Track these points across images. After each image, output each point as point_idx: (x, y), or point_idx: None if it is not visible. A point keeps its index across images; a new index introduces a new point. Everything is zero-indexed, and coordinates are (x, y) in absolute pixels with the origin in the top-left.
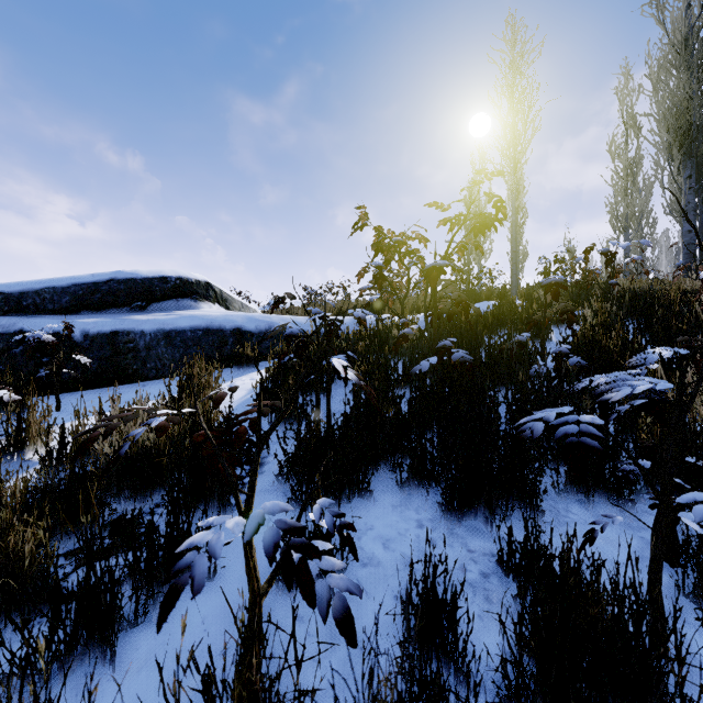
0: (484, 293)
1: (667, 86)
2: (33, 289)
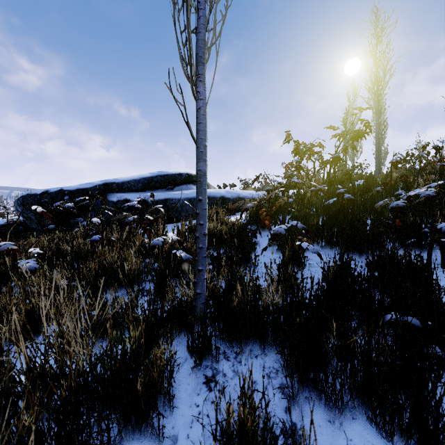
0: (357, 177)
1: None
2: (126, 180)
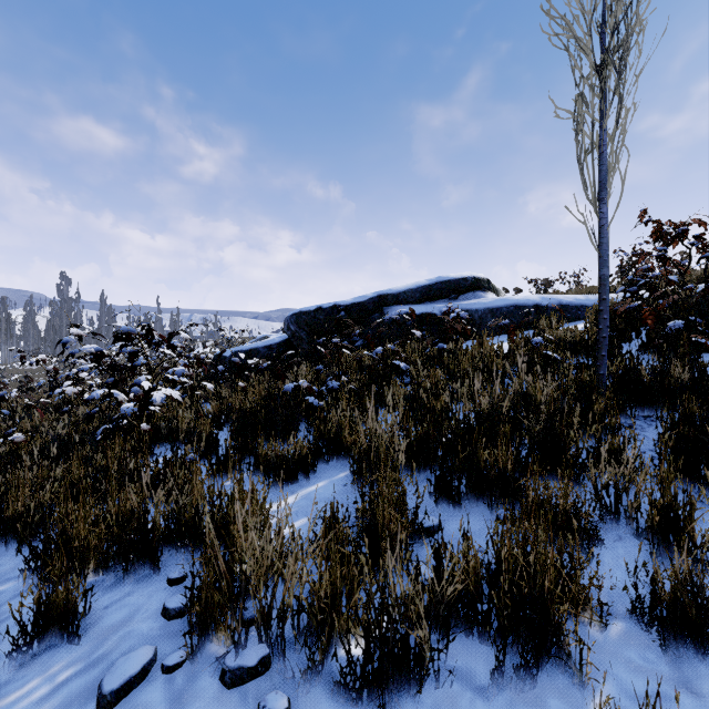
0: None
1: None
2: (402, 291)
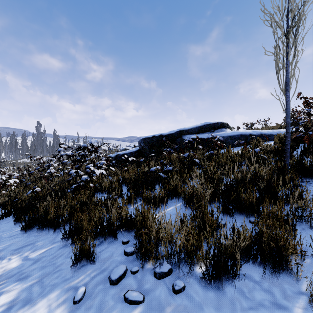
0: None
1: None
2: (190, 128)
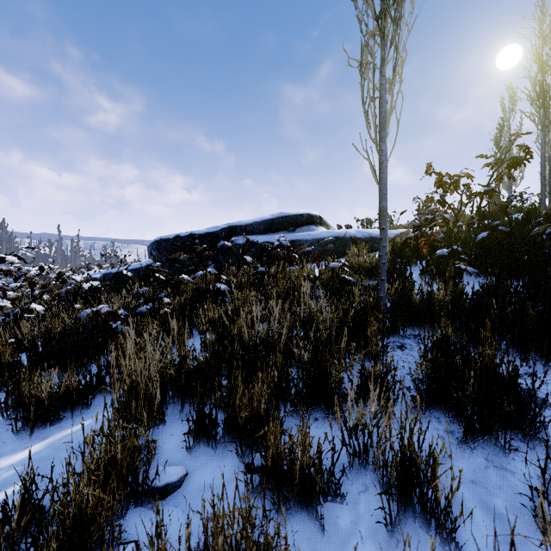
0: (515, 210)
1: None
2: (249, 223)
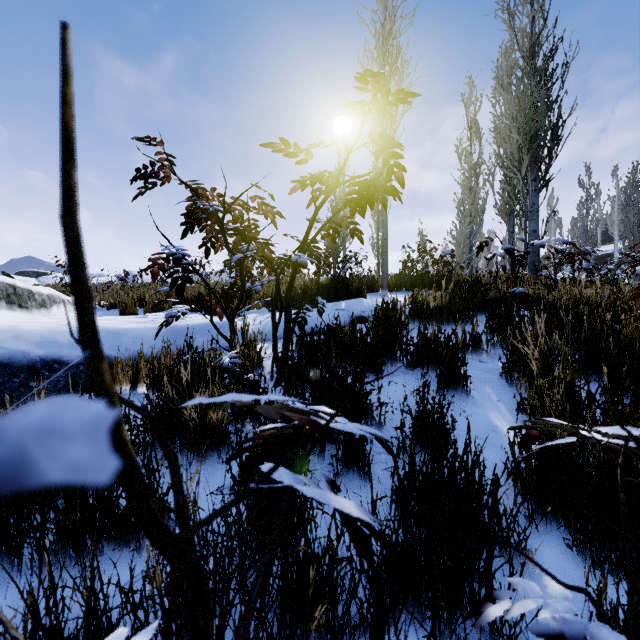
0: (354, 285)
1: (517, 89)
2: None
